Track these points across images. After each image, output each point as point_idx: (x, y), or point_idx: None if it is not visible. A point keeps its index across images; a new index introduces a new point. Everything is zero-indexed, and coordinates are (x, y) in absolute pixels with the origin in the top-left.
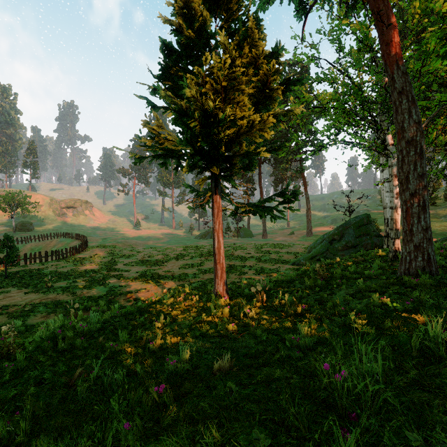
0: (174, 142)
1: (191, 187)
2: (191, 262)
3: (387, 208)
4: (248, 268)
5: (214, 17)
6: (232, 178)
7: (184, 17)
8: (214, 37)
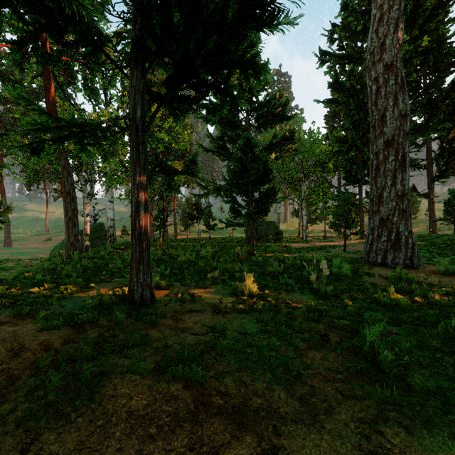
0: None
1: None
2: None
3: (109, 219)
4: None
5: None
6: None
7: None
8: None
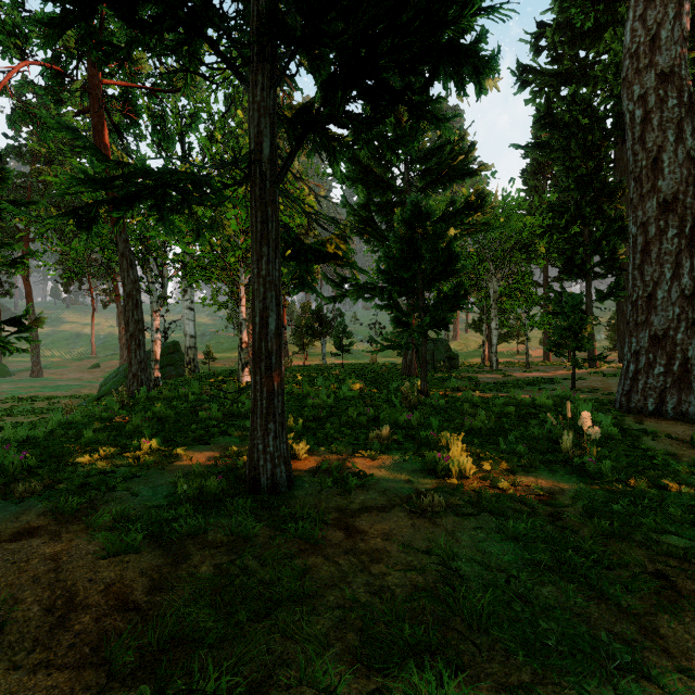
0: None
1: None
2: None
3: (188, 336)
4: None
5: None
6: None
7: None
8: None
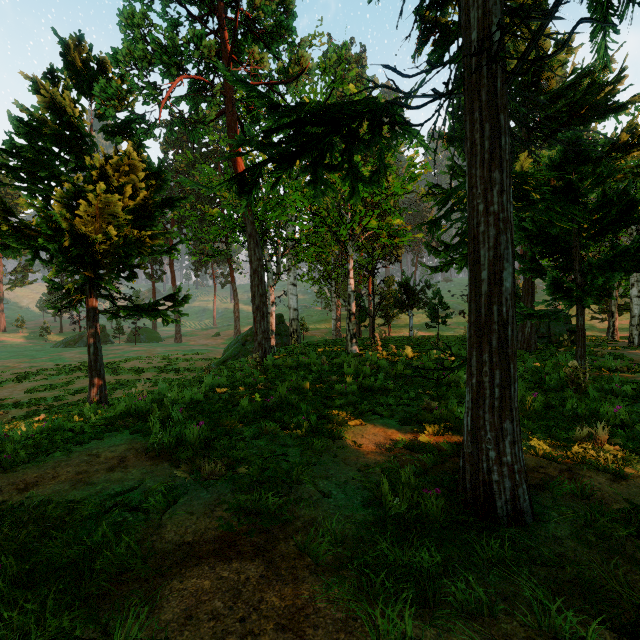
0: (31, 231)
1: (55, 282)
2: (48, 383)
3: (292, 309)
4: (145, 381)
5: (90, 98)
6: (111, 283)
7: (49, 108)
8: (89, 136)
